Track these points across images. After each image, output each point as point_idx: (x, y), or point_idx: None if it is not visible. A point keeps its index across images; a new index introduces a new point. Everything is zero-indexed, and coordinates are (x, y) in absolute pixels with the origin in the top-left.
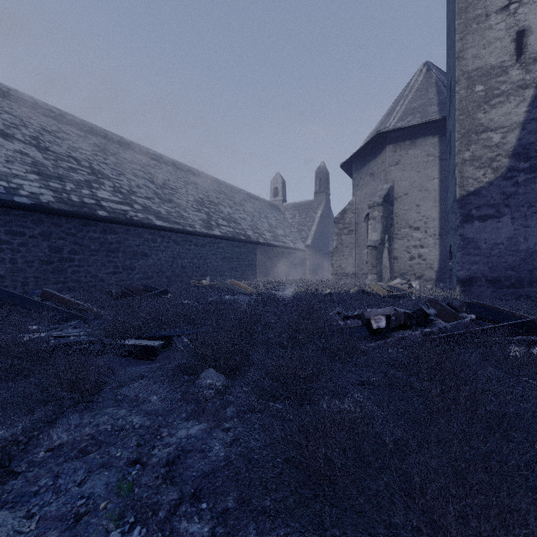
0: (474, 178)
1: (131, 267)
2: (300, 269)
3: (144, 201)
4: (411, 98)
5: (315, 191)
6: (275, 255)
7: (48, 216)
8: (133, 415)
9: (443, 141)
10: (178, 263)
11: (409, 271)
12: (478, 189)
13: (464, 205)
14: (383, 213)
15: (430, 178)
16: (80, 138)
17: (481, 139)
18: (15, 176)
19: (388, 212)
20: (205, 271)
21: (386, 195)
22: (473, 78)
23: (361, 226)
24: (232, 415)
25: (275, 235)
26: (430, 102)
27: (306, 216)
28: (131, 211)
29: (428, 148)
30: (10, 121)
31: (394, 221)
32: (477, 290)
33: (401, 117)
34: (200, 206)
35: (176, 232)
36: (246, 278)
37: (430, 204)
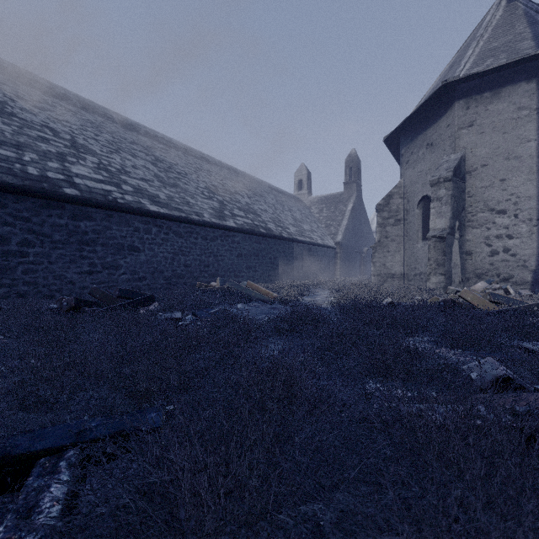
0: None
1: (114, 265)
2: (330, 269)
3: (138, 183)
4: (488, 37)
5: (344, 182)
6: (301, 252)
7: None
8: None
9: None
10: (180, 260)
11: (490, 271)
12: None
13: None
14: (452, 191)
15: (523, 140)
16: (68, 112)
17: None
18: None
19: (459, 191)
20: (215, 271)
21: (456, 166)
22: None
23: (412, 213)
24: None
25: (301, 229)
26: (519, 37)
27: (335, 209)
28: (116, 192)
29: (519, 98)
30: None
31: (467, 202)
32: None
33: (476, 61)
34: (212, 194)
35: (177, 220)
36: (267, 280)
37: (522, 177)
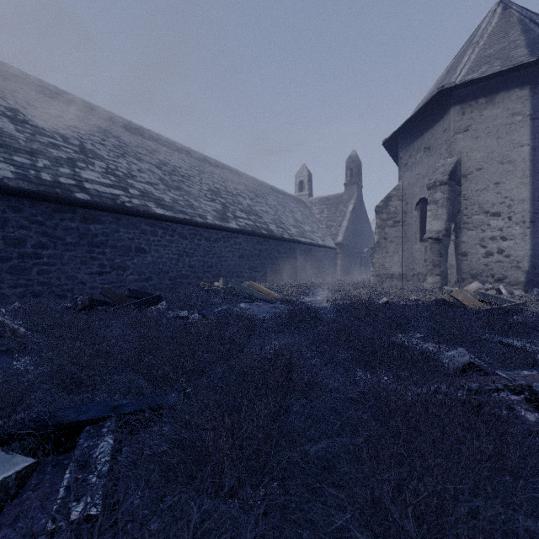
0: None
1: (122, 266)
2: (330, 270)
3: (144, 186)
4: (484, 44)
5: (345, 183)
6: (302, 253)
7: (2, 198)
8: None
9: (537, 93)
10: (184, 261)
11: (485, 271)
12: None
13: None
14: (448, 194)
15: (517, 145)
16: (76, 118)
17: None
18: None
19: (455, 194)
20: (218, 271)
21: (452, 170)
22: None
23: (410, 215)
24: None
25: (302, 230)
26: (513, 45)
27: (336, 210)
28: (124, 196)
29: (513, 104)
30: None
31: (462, 205)
32: None
33: (471, 68)
34: (214, 196)
35: (182, 223)
36: (268, 280)
37: (516, 180)
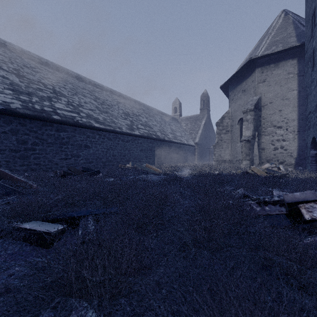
0: None
1: (77, 155)
2: (191, 158)
3: (88, 111)
4: (274, 34)
5: (200, 108)
6: (175, 148)
7: (16, 118)
8: None
9: (301, 62)
10: (110, 152)
11: (274, 158)
12: None
13: None
14: (254, 116)
15: (290, 90)
16: (49, 73)
17: None
18: None
19: (258, 116)
20: (129, 158)
21: (256, 103)
22: None
23: (235, 127)
24: None
25: (175, 136)
26: (289, 35)
27: (195, 124)
28: (78, 117)
29: (288, 68)
30: (1, 59)
31: (262, 122)
32: None
33: (267, 47)
34: (126, 116)
35: (109, 131)
36: (156, 163)
37: (290, 109)
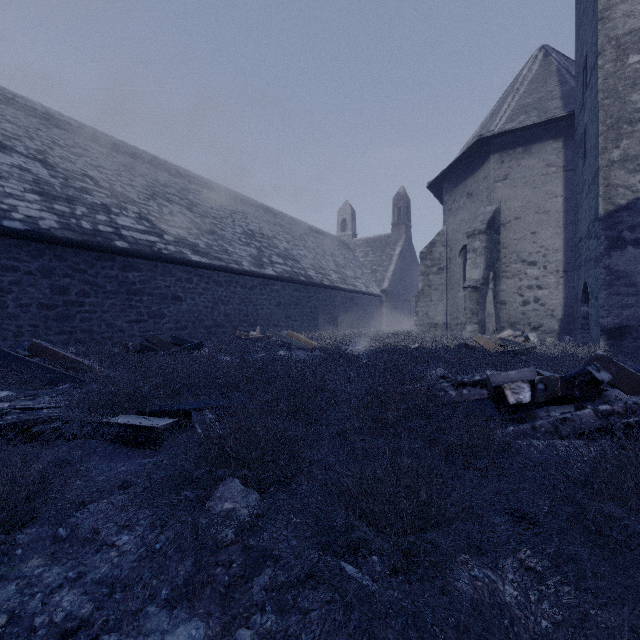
0: (626, 186)
1: (159, 314)
2: (375, 319)
3: (178, 231)
4: (523, 92)
5: (392, 223)
6: (343, 301)
7: (49, 247)
8: (67, 585)
9: (569, 145)
10: (220, 309)
11: (522, 320)
12: (633, 201)
13: (611, 224)
14: (486, 243)
15: (551, 195)
16: (101, 156)
17: (637, 131)
18: (8, 195)
19: (494, 242)
20: (254, 320)
21: (490, 219)
22: (625, 45)
23: (454, 262)
24: (264, 599)
25: (343, 276)
26: (549, 96)
27: (382, 253)
28: (159, 243)
29: (548, 155)
30: (11, 131)
31: (501, 254)
32: (632, 345)
33: (510, 116)
34: (249, 240)
35: (218, 269)
36: (307, 330)
37: (550, 230)
